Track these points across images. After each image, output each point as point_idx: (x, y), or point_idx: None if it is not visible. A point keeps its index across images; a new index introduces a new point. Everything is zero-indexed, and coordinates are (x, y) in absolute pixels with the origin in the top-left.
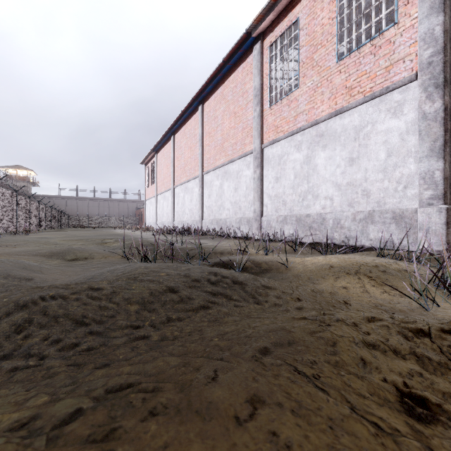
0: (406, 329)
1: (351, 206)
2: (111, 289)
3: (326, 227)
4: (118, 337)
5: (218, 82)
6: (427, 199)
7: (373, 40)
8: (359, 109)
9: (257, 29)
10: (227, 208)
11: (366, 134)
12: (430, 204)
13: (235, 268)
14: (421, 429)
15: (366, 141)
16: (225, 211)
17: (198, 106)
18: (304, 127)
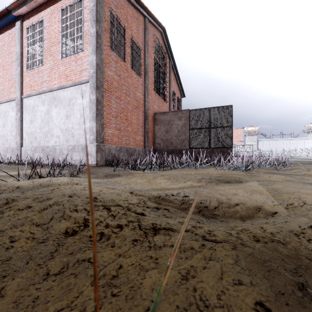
0: None
1: (67, 142)
2: None
3: (56, 154)
4: None
5: None
6: (91, 140)
7: (75, 54)
8: (70, 89)
9: (16, 11)
10: None
11: (73, 103)
12: (92, 142)
13: None
14: None
15: (73, 107)
16: None
17: None
18: (46, 90)
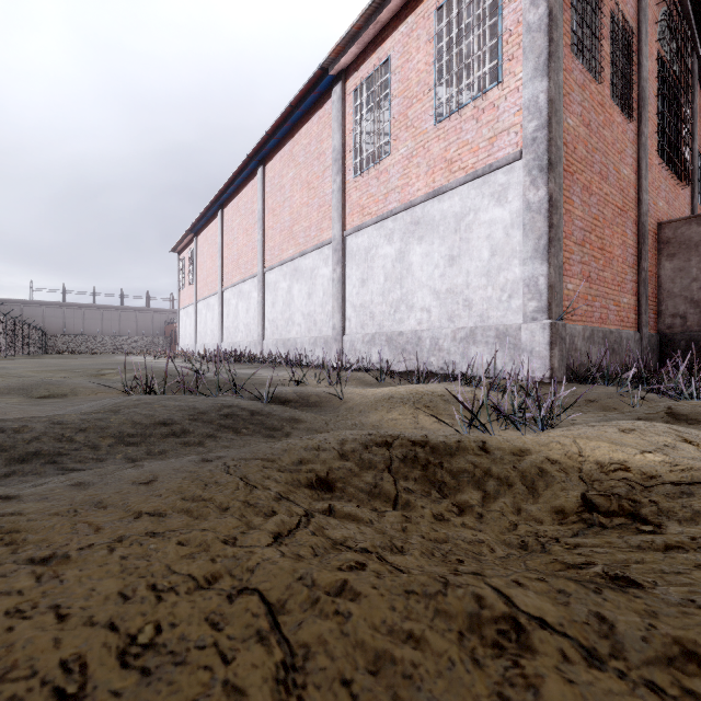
0: (374, 440)
1: (451, 320)
2: (80, 422)
3: (422, 349)
4: (78, 469)
5: (286, 135)
6: (531, 313)
7: (475, 101)
8: (460, 191)
9: (336, 64)
10: (298, 323)
11: (468, 225)
12: (535, 319)
13: (275, 402)
14: (301, 495)
15: (467, 235)
16: (296, 328)
17: (257, 167)
18: (396, 210)
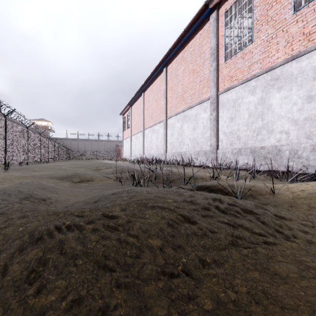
0: None
1: (309, 138)
2: (126, 219)
3: (282, 157)
4: (155, 297)
5: (179, 49)
6: None
7: None
8: None
9: (214, 0)
10: (187, 144)
11: None
12: None
13: (220, 193)
14: None
15: None
16: (185, 146)
17: (162, 68)
18: (258, 73)
